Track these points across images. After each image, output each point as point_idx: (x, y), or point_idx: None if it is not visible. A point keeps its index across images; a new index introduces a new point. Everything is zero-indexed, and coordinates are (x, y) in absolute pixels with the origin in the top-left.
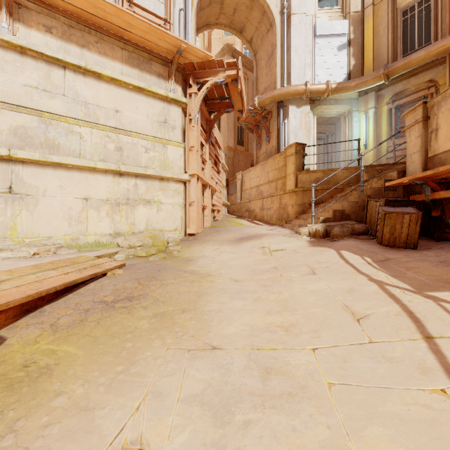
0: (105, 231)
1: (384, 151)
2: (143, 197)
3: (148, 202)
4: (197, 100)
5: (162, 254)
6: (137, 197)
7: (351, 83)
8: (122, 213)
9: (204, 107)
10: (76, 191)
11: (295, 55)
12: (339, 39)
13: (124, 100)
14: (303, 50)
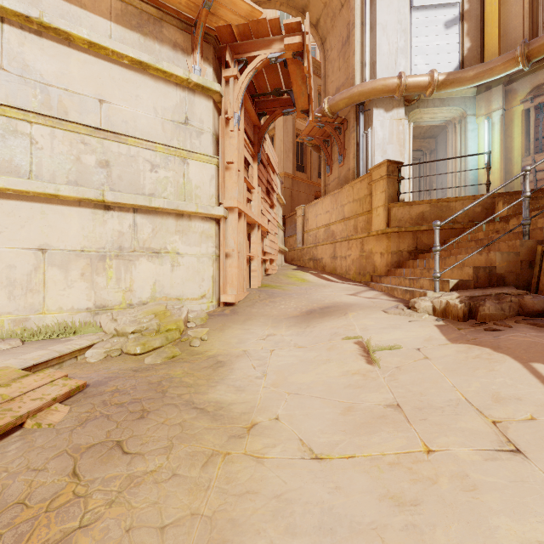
0: (79, 304)
1: (517, 172)
2: (148, 246)
3: (156, 254)
4: (237, 88)
5: (171, 347)
6: (136, 246)
7: (469, 72)
8: (110, 272)
9: (249, 104)
10: (22, 236)
11: (383, 36)
12: (447, 11)
13: (115, 82)
14: (394, 29)
